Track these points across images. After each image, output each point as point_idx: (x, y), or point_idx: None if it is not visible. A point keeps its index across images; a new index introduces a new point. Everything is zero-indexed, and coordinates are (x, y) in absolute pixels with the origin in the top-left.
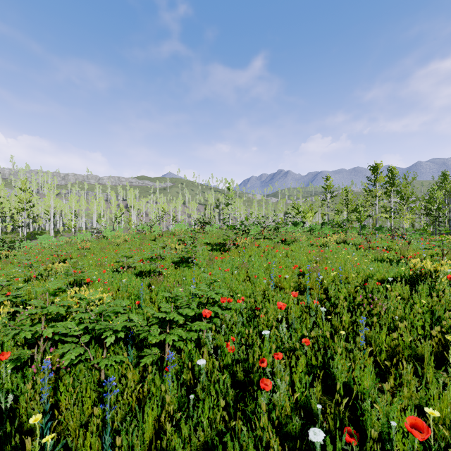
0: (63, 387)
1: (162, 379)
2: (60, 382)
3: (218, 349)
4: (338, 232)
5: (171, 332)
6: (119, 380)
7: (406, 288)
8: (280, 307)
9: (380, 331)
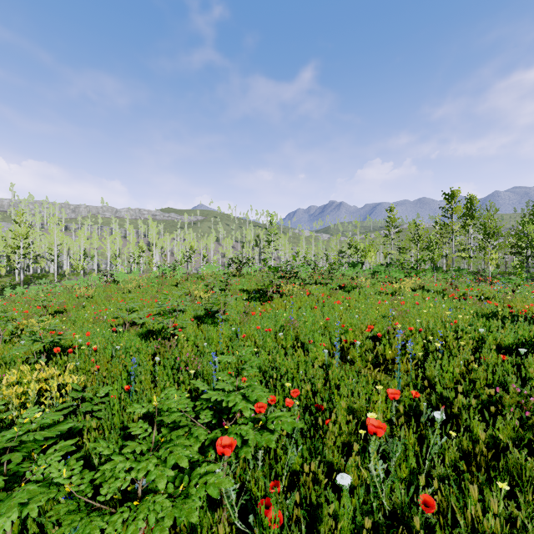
0: None
1: None
2: None
3: (249, 504)
4: (410, 275)
5: (139, 509)
6: None
7: None
8: (373, 432)
9: None
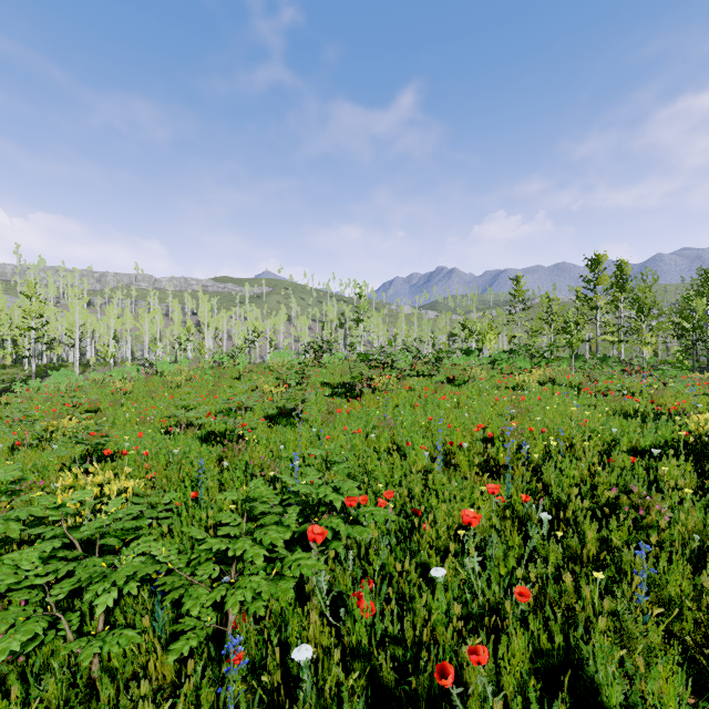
0: (3, 703)
1: (219, 682)
2: (2, 688)
3: (340, 602)
4: (539, 365)
5: (237, 584)
6: (135, 673)
7: (685, 469)
8: (467, 522)
9: (666, 566)
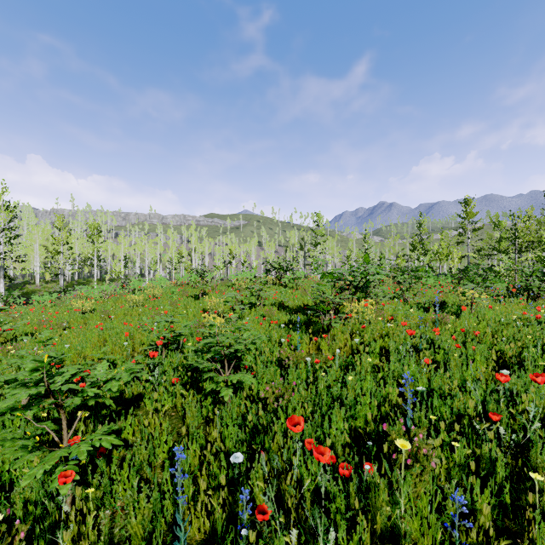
0: None
1: None
2: None
3: None
4: (540, 286)
5: None
6: None
7: None
8: None
9: None
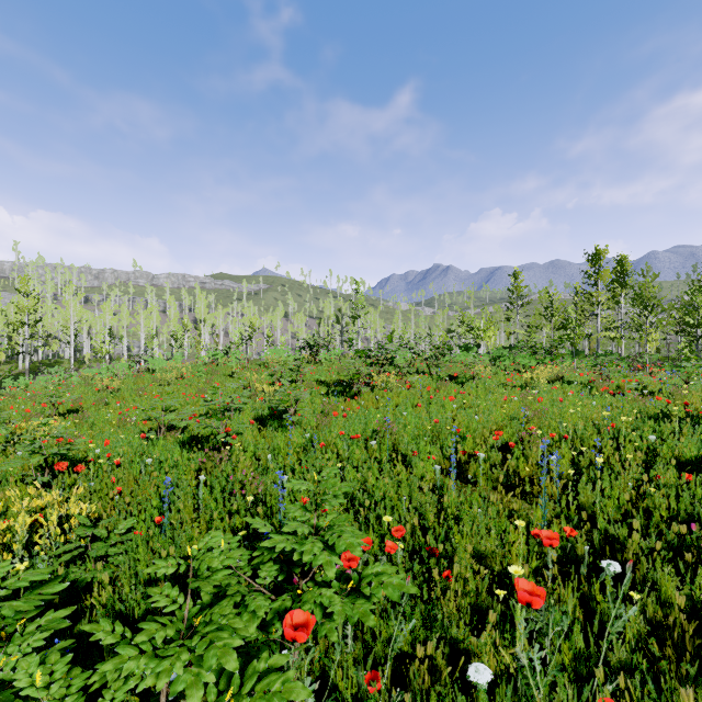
0: None
1: None
2: None
3: None
4: (544, 361)
5: None
6: None
7: None
8: (526, 602)
9: None
